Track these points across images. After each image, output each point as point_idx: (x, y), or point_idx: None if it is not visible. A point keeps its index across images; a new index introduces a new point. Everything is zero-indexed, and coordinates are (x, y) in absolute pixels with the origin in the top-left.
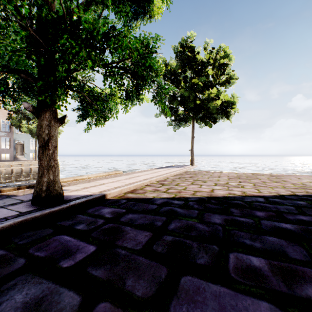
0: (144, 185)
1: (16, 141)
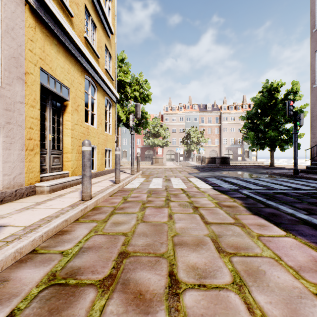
0: (303, 168)
1: (244, 149)
